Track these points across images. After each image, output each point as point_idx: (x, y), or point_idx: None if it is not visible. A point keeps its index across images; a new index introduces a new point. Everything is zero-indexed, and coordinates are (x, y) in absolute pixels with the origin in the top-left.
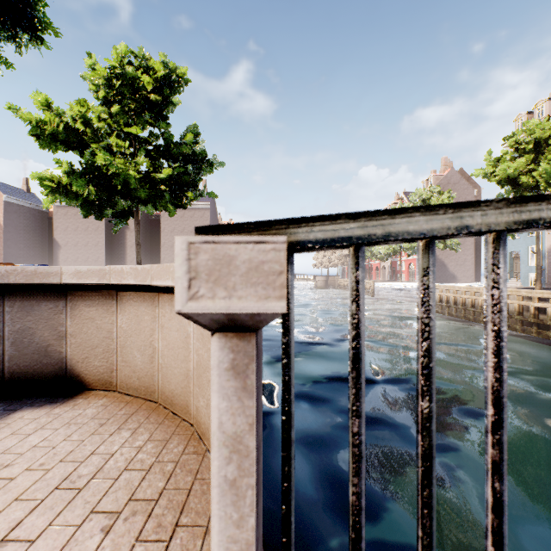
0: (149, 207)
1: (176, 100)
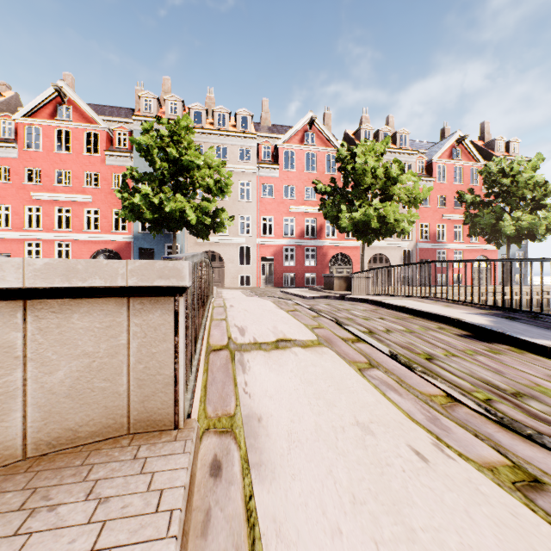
0: None
1: None
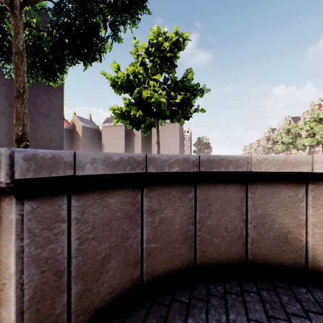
0: (162, 121)
1: (178, 56)
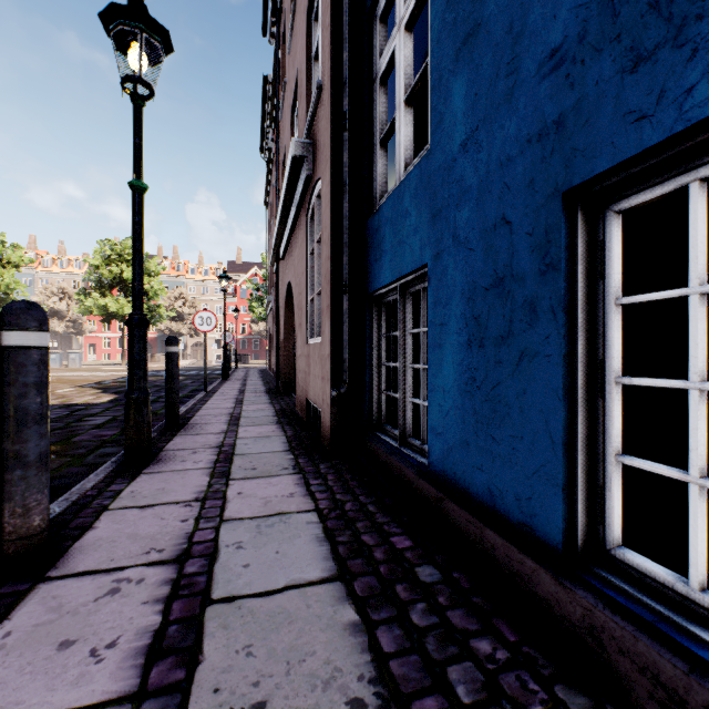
0: None
1: None
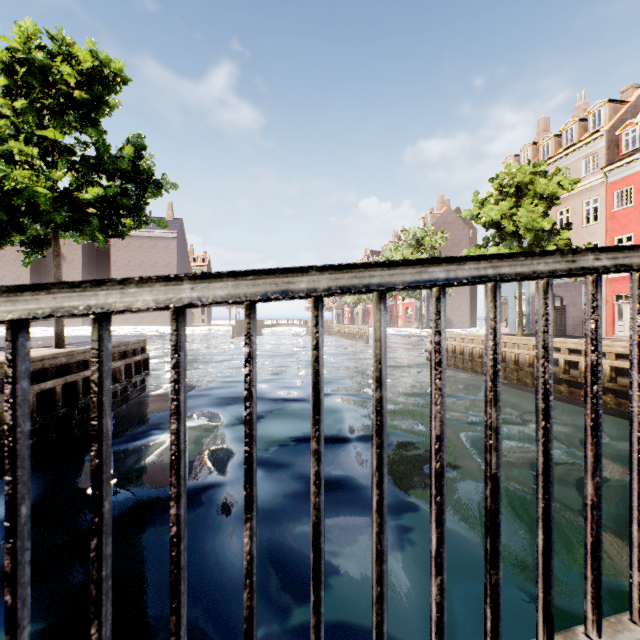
0: (76, 234)
1: (115, 101)
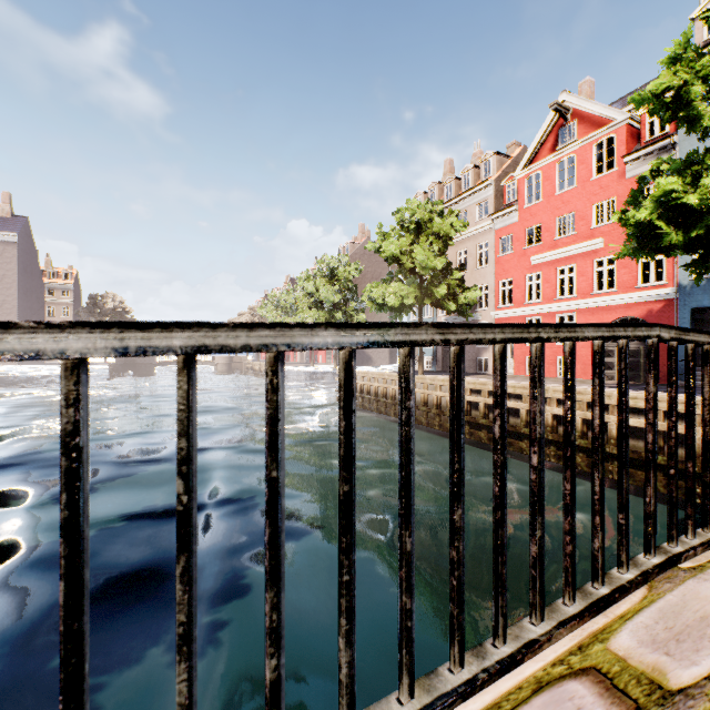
0: None
1: None
